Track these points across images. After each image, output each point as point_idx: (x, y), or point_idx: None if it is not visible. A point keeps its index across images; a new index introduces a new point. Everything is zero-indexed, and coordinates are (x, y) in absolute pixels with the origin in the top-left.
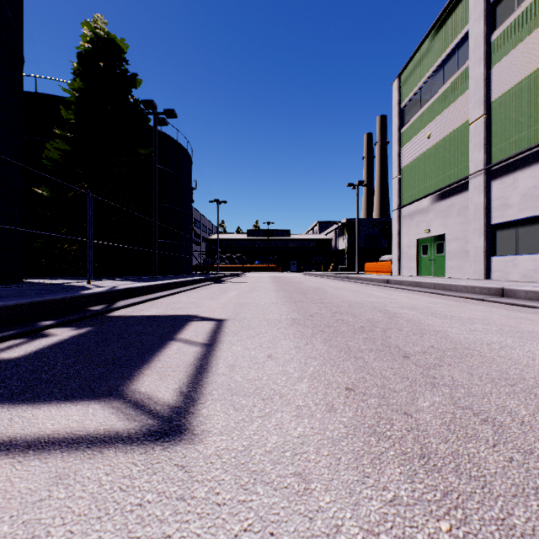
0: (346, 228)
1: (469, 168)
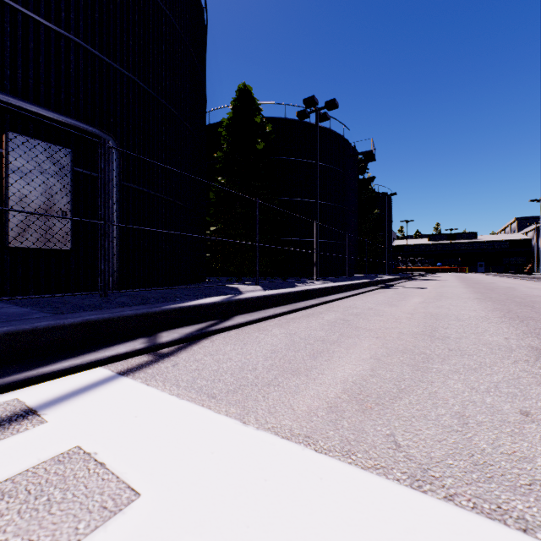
0: None
1: None
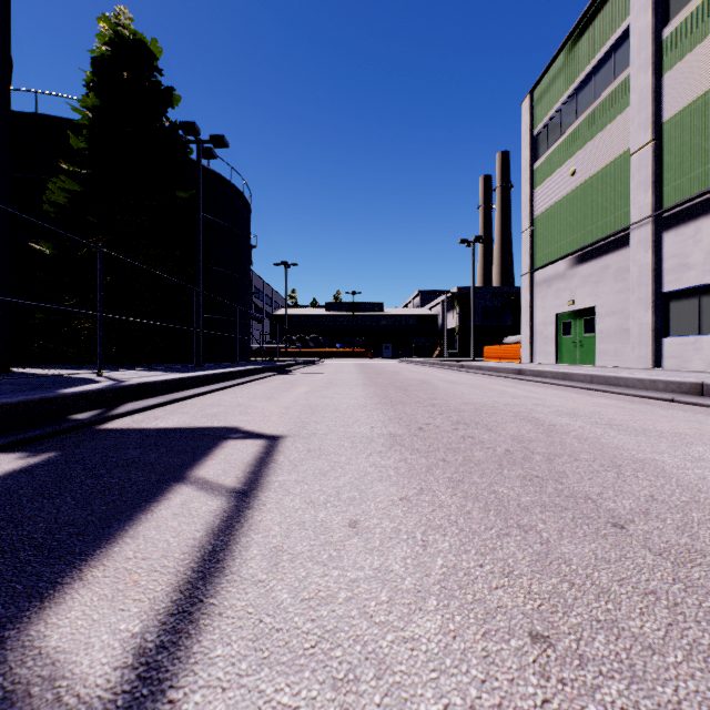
0: (457, 300)
1: (631, 214)
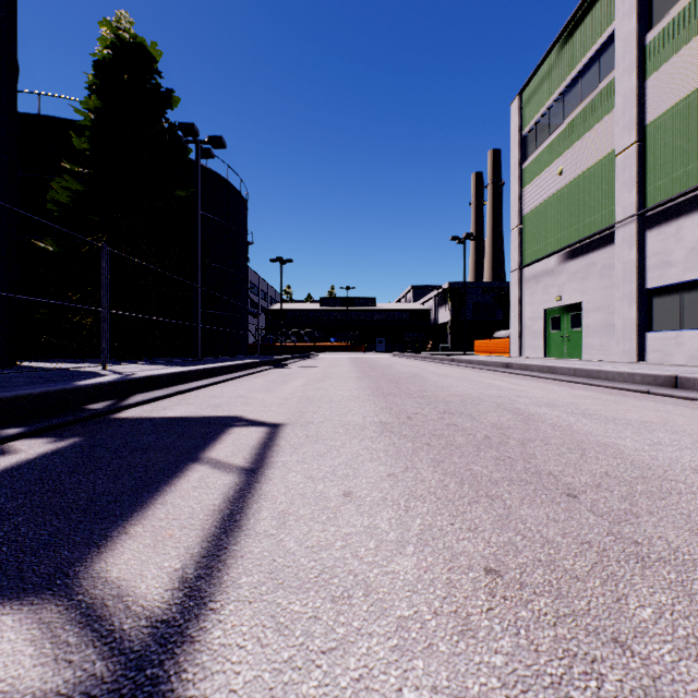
0: (449, 295)
1: (616, 213)
